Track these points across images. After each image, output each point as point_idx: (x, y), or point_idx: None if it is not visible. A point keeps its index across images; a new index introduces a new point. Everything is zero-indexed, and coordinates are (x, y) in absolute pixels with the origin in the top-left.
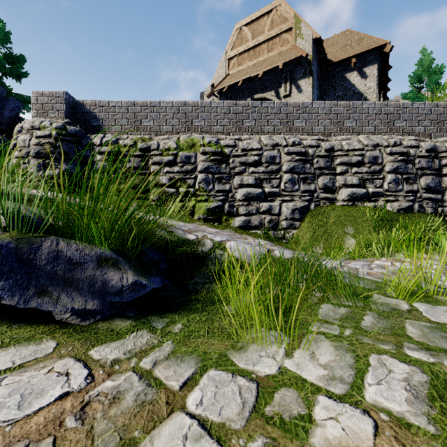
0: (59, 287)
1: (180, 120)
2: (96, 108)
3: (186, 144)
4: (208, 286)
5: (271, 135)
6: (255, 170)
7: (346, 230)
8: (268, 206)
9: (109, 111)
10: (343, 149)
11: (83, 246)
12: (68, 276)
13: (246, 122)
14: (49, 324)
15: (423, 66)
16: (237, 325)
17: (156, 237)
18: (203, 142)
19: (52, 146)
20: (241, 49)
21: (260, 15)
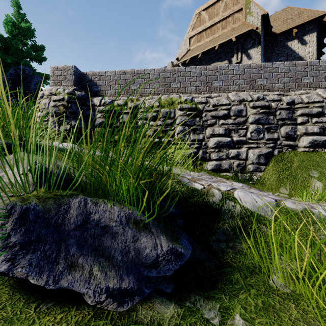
0: (90, 257)
1: (160, 83)
2: (96, 77)
3: (167, 102)
4: (232, 245)
5: (237, 93)
6: (224, 122)
7: (310, 173)
8: (236, 152)
9: (105, 79)
10: (303, 102)
11: (111, 206)
12: (98, 242)
13: (215, 83)
14: (80, 306)
15: None
16: (316, 324)
17: (166, 187)
18: (180, 100)
19: (64, 107)
20: (200, 29)
21: (215, 1)
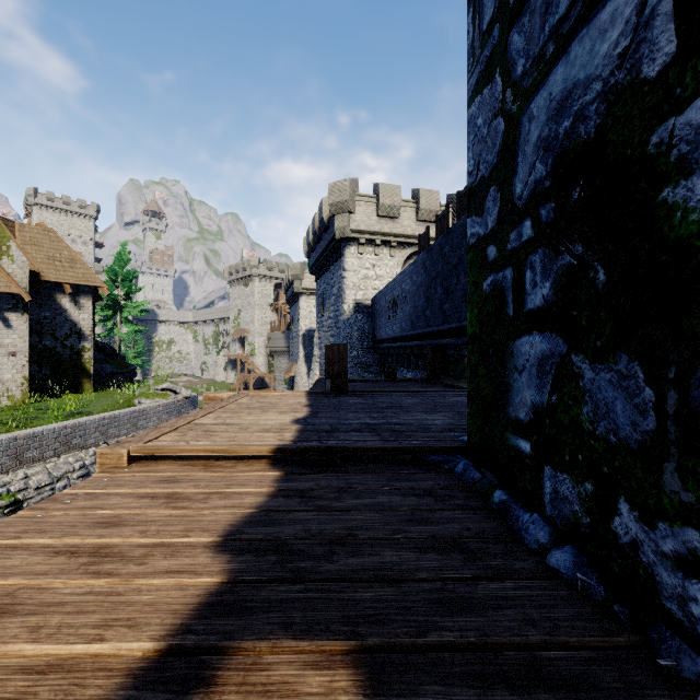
0: None
1: None
2: None
3: None
4: None
5: (56, 462)
6: None
7: None
8: None
9: None
10: None
11: None
12: None
13: (28, 453)
14: None
15: (116, 260)
16: None
17: None
18: None
19: None
20: None
21: None
